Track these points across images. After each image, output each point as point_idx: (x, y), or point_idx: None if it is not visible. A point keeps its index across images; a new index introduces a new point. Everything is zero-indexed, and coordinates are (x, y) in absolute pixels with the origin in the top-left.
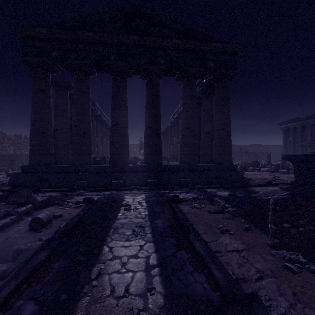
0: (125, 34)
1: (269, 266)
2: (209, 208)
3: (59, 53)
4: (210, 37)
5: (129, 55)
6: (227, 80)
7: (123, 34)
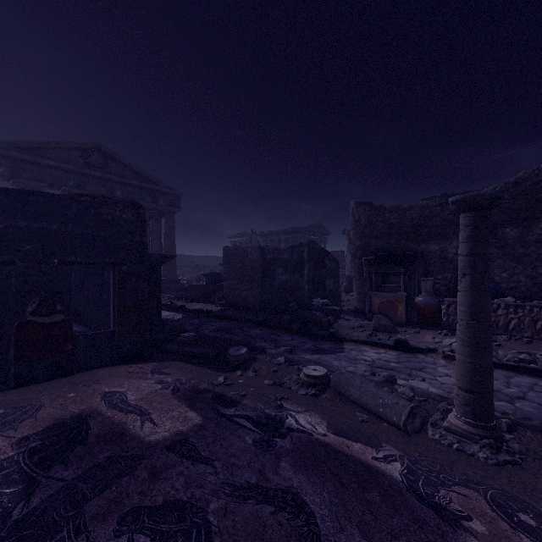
0: (86, 166)
1: (181, 303)
2: (162, 299)
3: (9, 170)
4: (161, 182)
5: (88, 184)
6: (173, 215)
7: (84, 166)
